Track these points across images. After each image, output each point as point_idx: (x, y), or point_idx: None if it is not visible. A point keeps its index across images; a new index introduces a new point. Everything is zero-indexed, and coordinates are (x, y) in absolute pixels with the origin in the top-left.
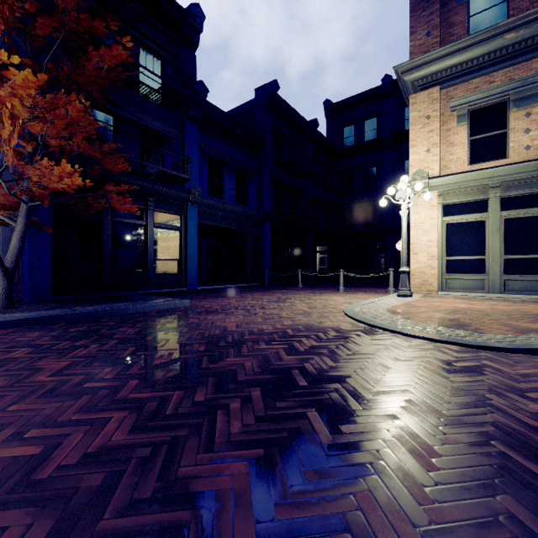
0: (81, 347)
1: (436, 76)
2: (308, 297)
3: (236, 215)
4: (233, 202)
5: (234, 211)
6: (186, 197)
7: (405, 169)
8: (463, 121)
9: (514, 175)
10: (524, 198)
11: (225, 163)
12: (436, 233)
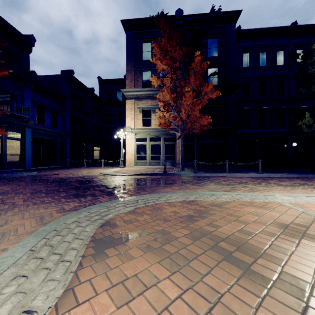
0: (20, 182)
1: (134, 96)
2: (88, 170)
3: (51, 133)
4: (49, 126)
5: (50, 131)
6: (25, 125)
7: None
8: (141, 113)
9: (152, 132)
10: (155, 139)
11: (45, 107)
12: (133, 147)
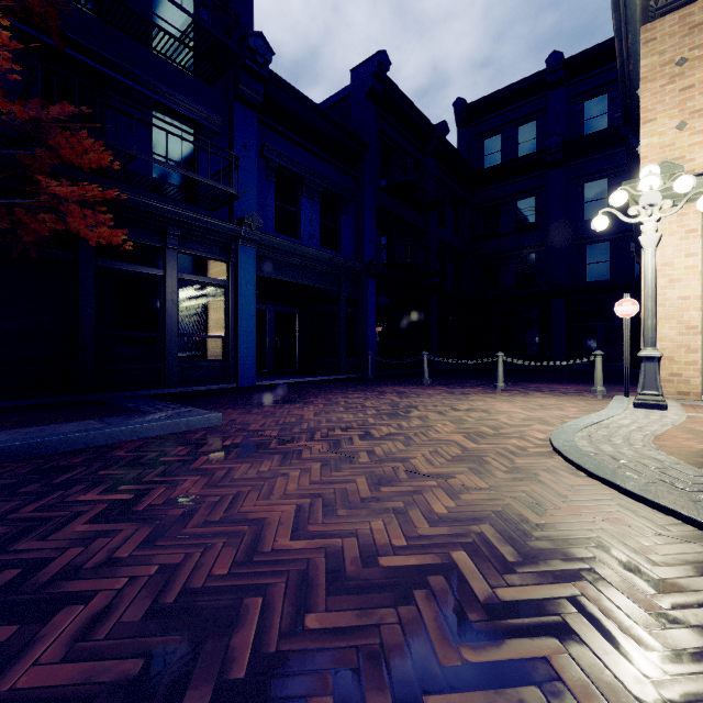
0: None
1: None
2: (449, 403)
3: (321, 265)
4: (316, 244)
5: (318, 258)
6: (235, 231)
7: (584, 197)
8: None
9: None
10: None
11: (303, 180)
12: (699, 283)
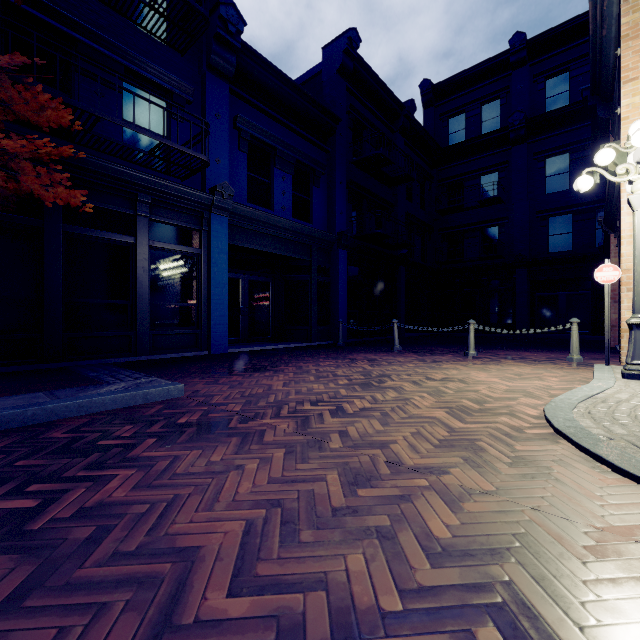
0: None
1: None
2: (422, 371)
3: (293, 235)
4: (288, 215)
5: (290, 228)
6: (207, 200)
7: (546, 171)
8: None
9: None
10: None
11: (276, 152)
12: None
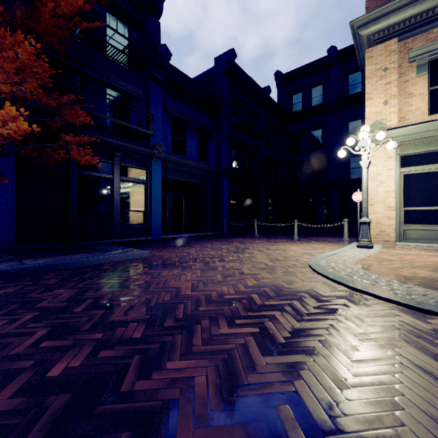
0: None
1: (394, 28)
2: (266, 246)
3: (197, 170)
4: (194, 158)
5: (196, 166)
6: (150, 153)
7: (349, 130)
8: (423, 71)
9: None
10: None
11: (187, 123)
12: (394, 184)
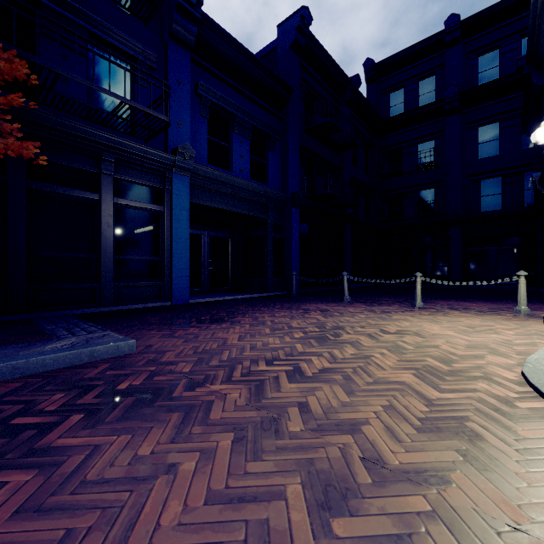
0: None
1: None
2: (374, 323)
3: (250, 195)
4: (246, 176)
5: (248, 188)
6: (169, 160)
7: (478, 139)
8: None
9: None
10: None
11: (234, 118)
12: None
